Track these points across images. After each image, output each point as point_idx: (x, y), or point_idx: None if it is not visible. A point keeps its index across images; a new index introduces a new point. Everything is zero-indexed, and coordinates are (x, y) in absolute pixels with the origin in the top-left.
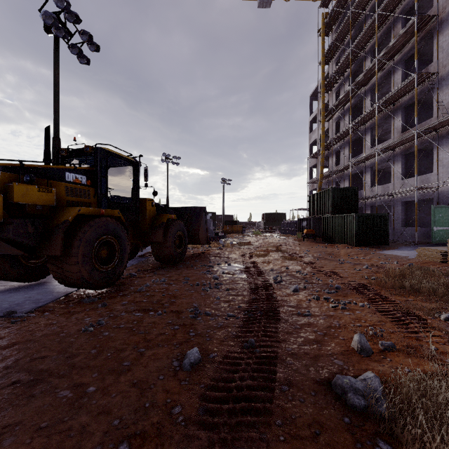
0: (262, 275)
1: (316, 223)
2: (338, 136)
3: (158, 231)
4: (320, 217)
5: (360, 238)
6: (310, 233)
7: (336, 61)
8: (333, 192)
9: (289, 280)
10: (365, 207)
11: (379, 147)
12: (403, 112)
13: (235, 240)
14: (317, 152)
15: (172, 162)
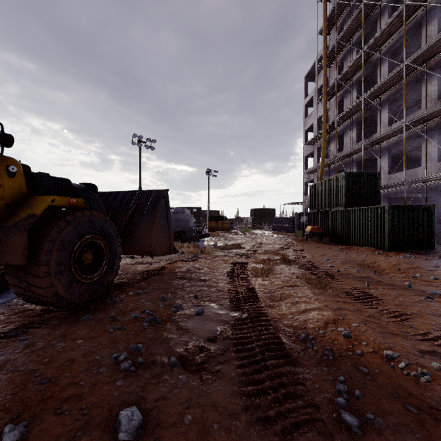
0: (291, 375)
1: (319, 219)
2: (344, 114)
3: (14, 238)
4: (326, 212)
5: (394, 239)
6: (315, 232)
7: (339, 29)
8: (347, 178)
9: (406, 430)
10: (381, 199)
11: (409, 119)
12: (439, 73)
13: (220, 240)
14: (315, 137)
15: (145, 145)
